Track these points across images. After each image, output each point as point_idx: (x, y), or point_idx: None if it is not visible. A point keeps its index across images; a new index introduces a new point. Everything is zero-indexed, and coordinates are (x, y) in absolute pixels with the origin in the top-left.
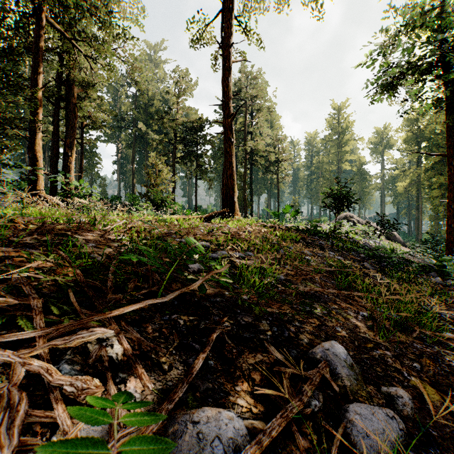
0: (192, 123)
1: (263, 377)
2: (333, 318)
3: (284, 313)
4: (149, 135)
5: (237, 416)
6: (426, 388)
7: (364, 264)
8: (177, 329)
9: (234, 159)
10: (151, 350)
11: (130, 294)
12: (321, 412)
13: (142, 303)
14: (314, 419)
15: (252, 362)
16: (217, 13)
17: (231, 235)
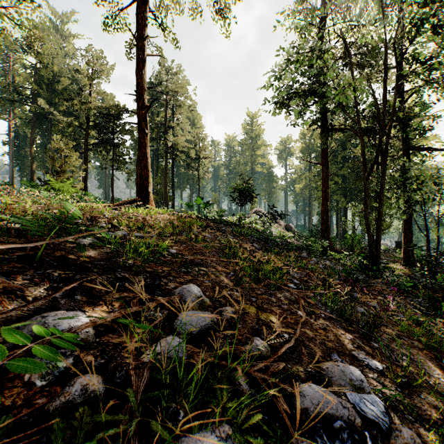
0: (108, 109)
1: (123, 304)
2: (206, 276)
3: (162, 272)
4: (54, 115)
5: (83, 313)
6: (251, 308)
7: (254, 244)
8: (50, 278)
9: (149, 151)
10: (17, 289)
11: (1, 253)
12: (161, 319)
13: (5, 246)
14: (153, 321)
15: (117, 297)
16: (132, 2)
17: (138, 220)
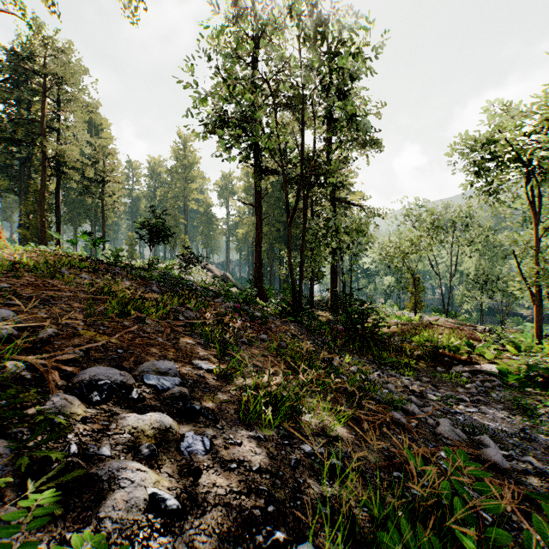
0: None
1: None
2: (45, 309)
3: None
4: None
5: None
6: (89, 332)
7: (153, 288)
8: None
9: None
10: None
11: None
12: None
13: None
14: None
15: None
16: None
17: None
